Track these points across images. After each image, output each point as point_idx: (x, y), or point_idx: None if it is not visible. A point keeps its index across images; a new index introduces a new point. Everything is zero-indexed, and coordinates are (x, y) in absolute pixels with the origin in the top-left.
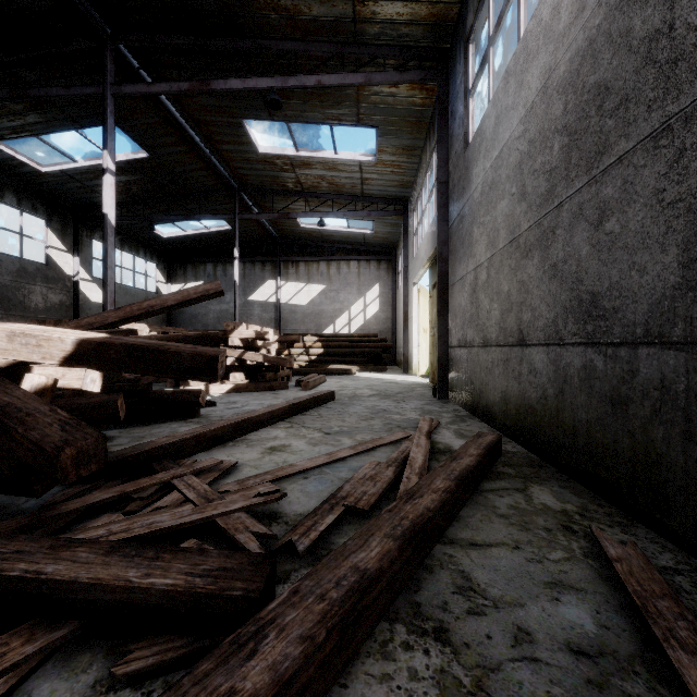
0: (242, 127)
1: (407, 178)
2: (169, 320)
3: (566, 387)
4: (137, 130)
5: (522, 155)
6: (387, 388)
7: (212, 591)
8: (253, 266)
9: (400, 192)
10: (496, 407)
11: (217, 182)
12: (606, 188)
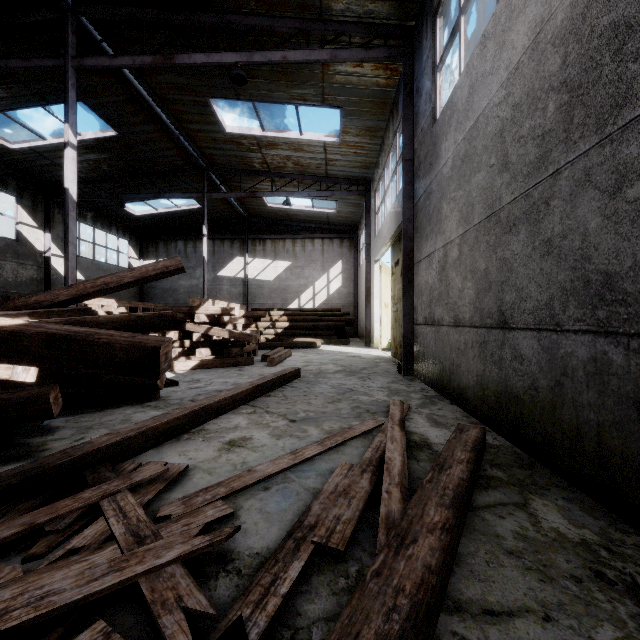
0: (209, 107)
1: (370, 159)
2: (141, 295)
3: (566, 380)
4: (105, 107)
5: (503, 122)
6: (351, 363)
7: None
8: (222, 243)
9: (362, 173)
10: (470, 391)
11: (186, 161)
12: (627, 147)
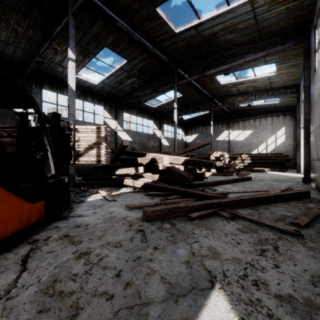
0: (214, 78)
1: (297, 76)
2: None
3: None
4: (180, 89)
5: None
6: (280, 178)
7: (217, 196)
8: (218, 125)
9: (293, 82)
10: (319, 184)
11: (204, 97)
12: None
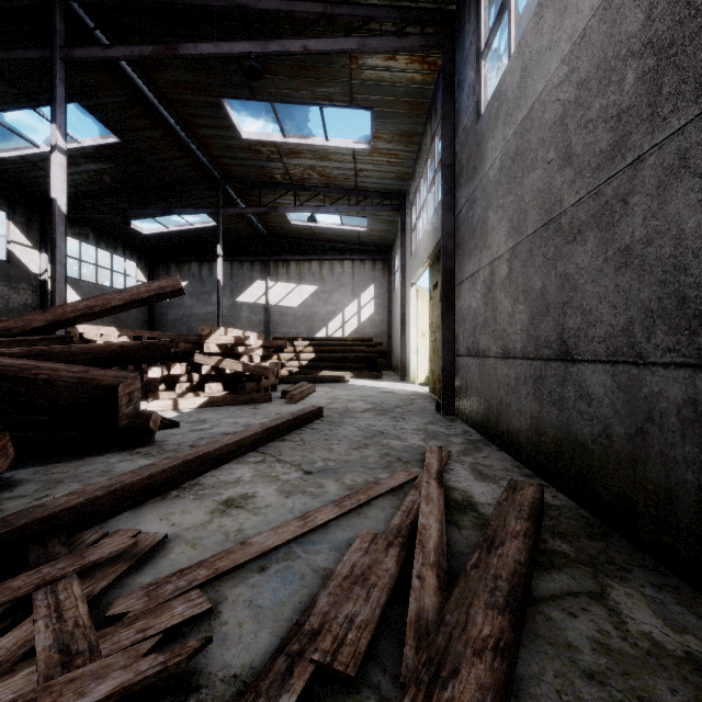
0: (222, 109)
1: (405, 169)
2: (151, 323)
3: (652, 427)
4: (104, 110)
5: (565, 105)
6: (383, 400)
7: None
8: (241, 265)
9: (397, 185)
10: (522, 436)
11: (198, 173)
12: None
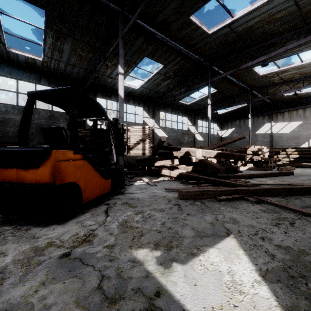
0: (252, 70)
1: None
2: None
3: None
4: (214, 84)
5: None
6: None
7: (246, 185)
8: (257, 118)
9: None
10: None
11: (241, 90)
12: None
